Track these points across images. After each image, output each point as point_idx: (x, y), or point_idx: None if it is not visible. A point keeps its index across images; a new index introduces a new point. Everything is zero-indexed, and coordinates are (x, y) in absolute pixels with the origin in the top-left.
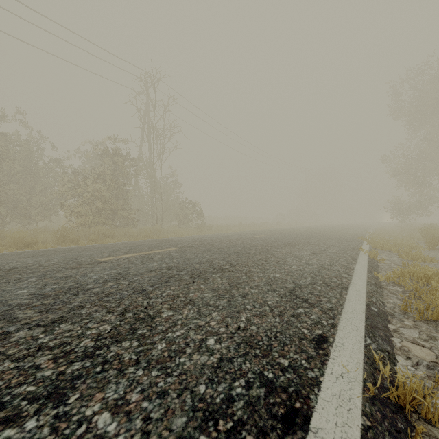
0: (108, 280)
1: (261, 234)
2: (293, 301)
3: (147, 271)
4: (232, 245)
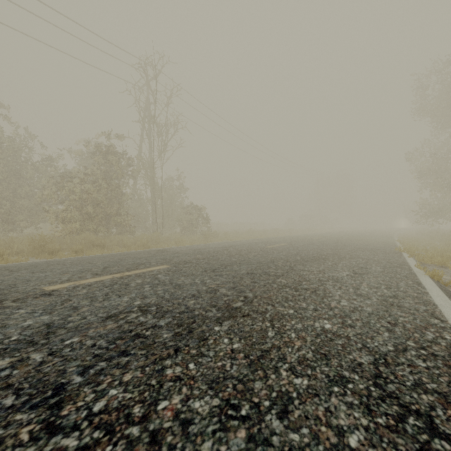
0: (10, 347)
1: (276, 243)
2: (404, 429)
3: (102, 319)
4: (243, 259)
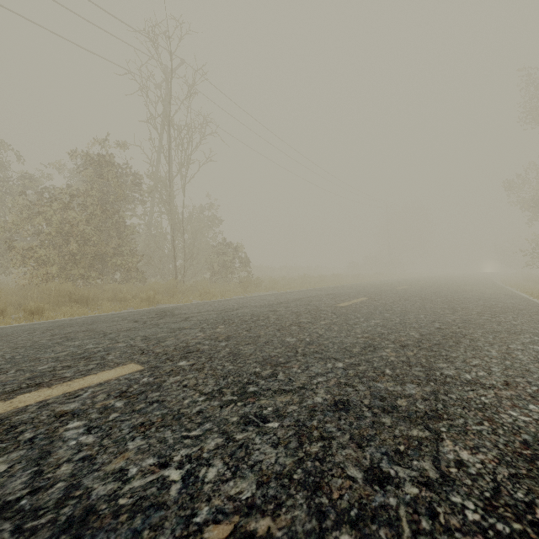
0: None
1: (349, 297)
2: None
3: None
4: (308, 340)
